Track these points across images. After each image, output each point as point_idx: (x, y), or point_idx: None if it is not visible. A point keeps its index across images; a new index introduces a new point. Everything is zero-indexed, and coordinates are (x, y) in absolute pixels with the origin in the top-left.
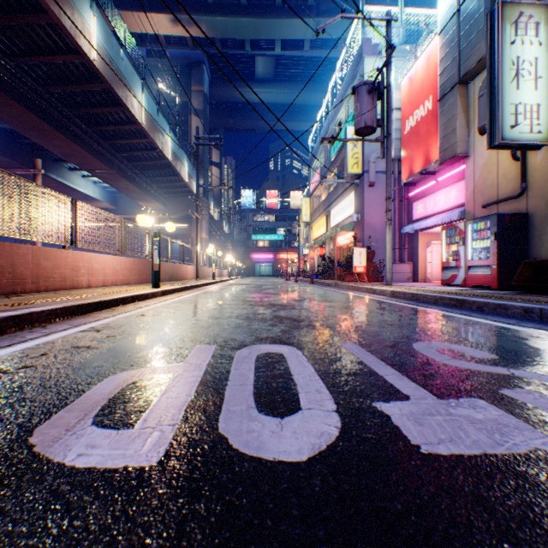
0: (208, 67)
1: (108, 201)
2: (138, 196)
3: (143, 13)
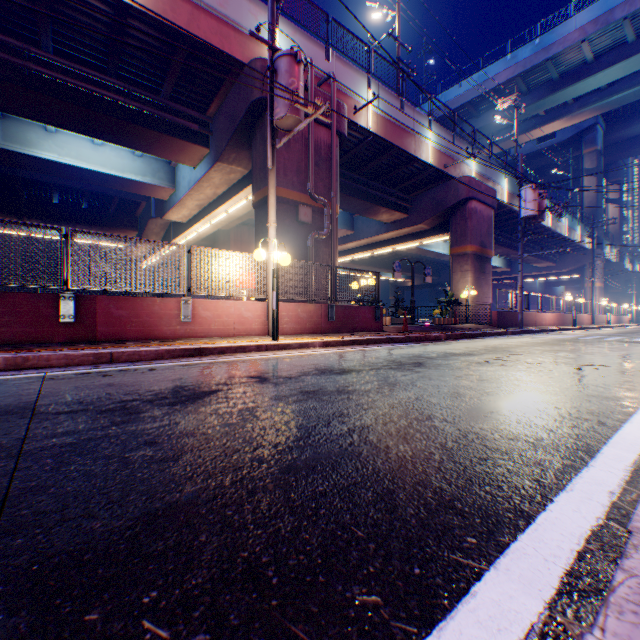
0: (600, 121)
1: (505, 267)
2: (532, 262)
3: (538, 128)
